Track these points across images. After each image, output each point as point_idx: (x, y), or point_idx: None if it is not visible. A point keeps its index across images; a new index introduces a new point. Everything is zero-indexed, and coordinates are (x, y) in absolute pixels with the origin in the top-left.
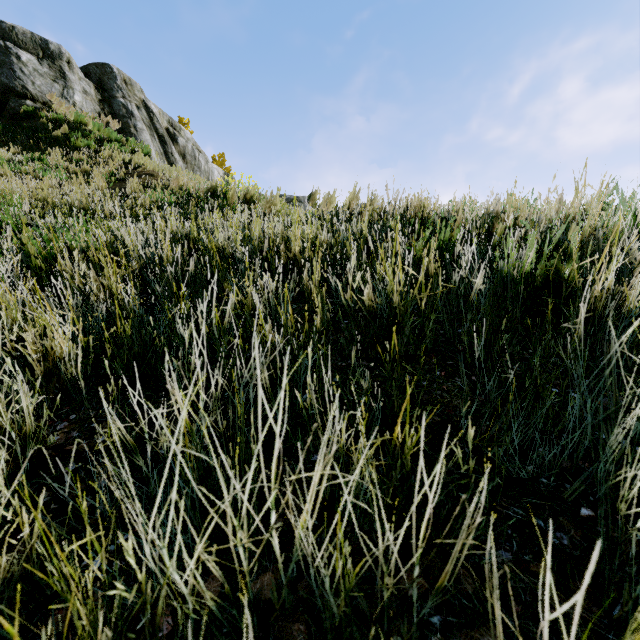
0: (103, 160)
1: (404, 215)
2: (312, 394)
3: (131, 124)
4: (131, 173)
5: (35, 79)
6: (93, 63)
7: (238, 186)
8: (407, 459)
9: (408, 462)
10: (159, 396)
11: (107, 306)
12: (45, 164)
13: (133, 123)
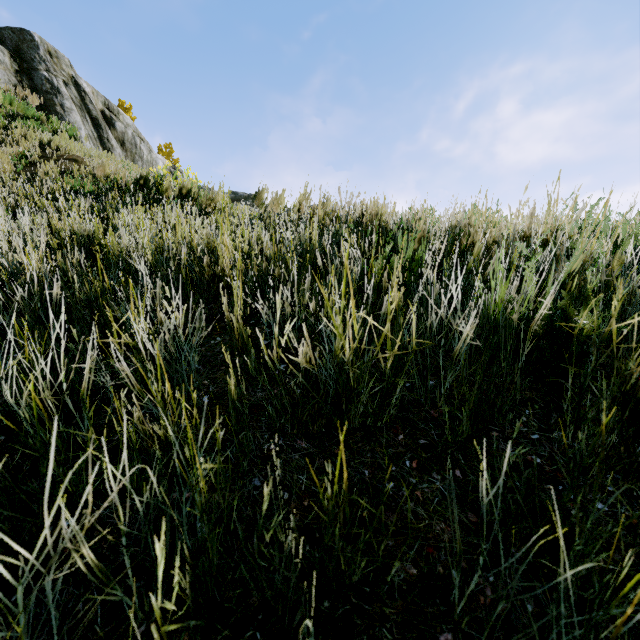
0: (13, 139)
1: (359, 222)
2: None
3: (57, 102)
4: (49, 156)
5: None
6: (8, 27)
7: (174, 179)
8: None
9: None
10: None
11: None
12: None
13: (59, 101)
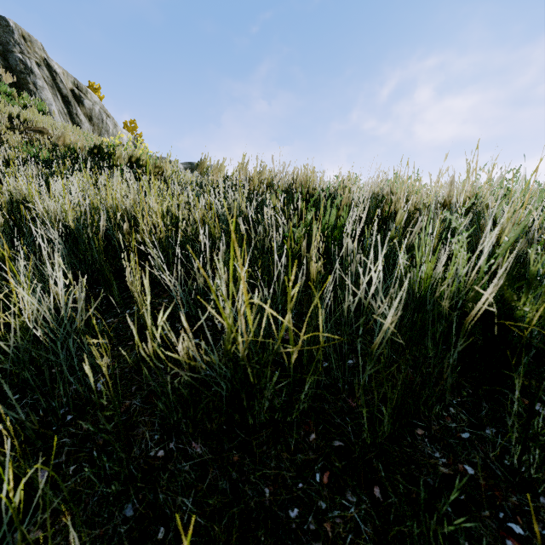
0: None
1: (290, 188)
2: None
3: (30, 81)
4: (16, 128)
5: None
6: None
7: (126, 148)
8: None
9: None
10: None
11: None
12: None
13: (32, 80)
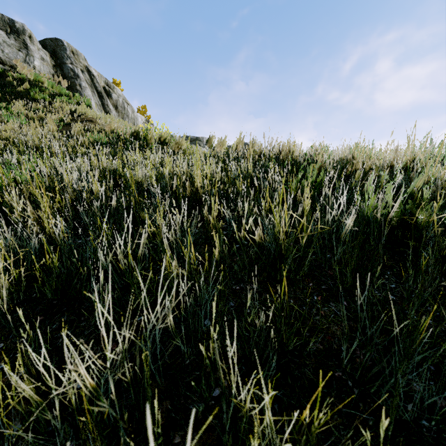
0: (55, 109)
1: (277, 156)
2: (215, 352)
3: (77, 83)
4: (76, 119)
5: (4, 48)
6: (49, 38)
7: (155, 131)
8: (312, 436)
9: (313, 439)
10: (81, 320)
11: (39, 239)
12: (10, 111)
13: (78, 82)
